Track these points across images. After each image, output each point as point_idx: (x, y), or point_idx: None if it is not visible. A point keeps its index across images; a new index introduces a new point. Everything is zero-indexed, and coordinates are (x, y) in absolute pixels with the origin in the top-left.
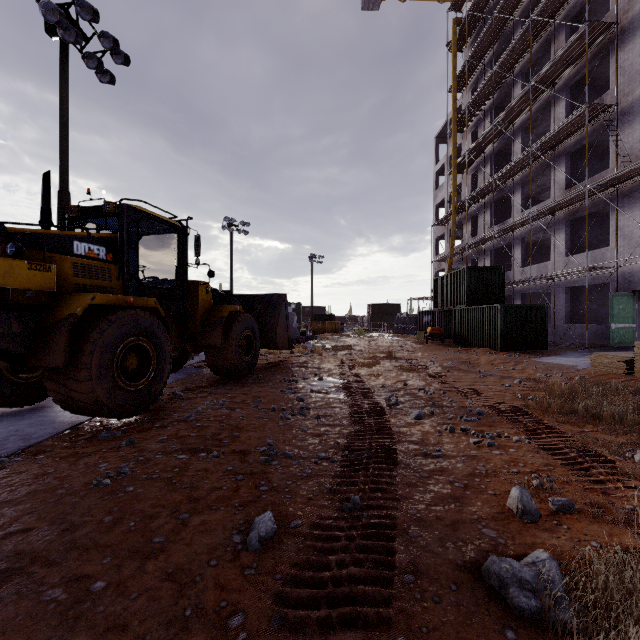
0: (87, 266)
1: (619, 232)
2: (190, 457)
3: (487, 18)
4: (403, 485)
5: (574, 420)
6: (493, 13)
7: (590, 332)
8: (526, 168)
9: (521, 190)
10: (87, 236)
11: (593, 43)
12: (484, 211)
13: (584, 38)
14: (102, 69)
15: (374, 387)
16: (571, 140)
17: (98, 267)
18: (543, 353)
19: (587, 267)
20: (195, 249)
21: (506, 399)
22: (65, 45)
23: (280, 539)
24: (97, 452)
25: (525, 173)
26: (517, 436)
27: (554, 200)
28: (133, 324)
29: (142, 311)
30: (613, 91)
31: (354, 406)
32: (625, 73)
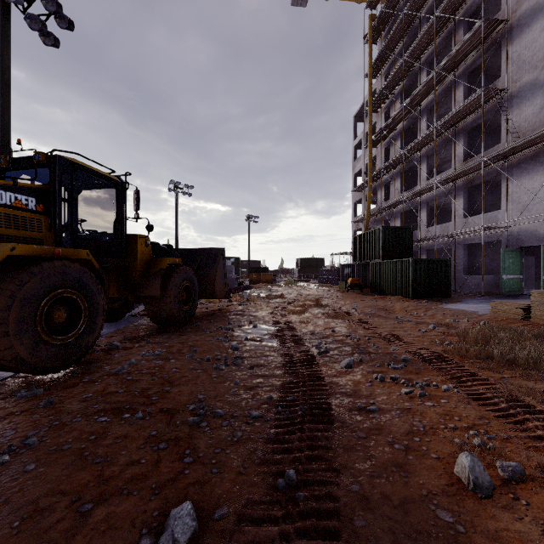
0: (12, 216)
1: (509, 197)
2: (112, 419)
3: (398, 15)
4: (341, 449)
5: (493, 366)
6: (403, 10)
7: (484, 282)
8: (431, 143)
9: (426, 162)
10: (13, 185)
11: (487, 37)
12: (395, 179)
13: (480, 32)
14: (45, 31)
15: (305, 334)
16: (468, 119)
17: (26, 217)
18: (447, 300)
19: (483, 227)
20: (134, 204)
21: (425, 344)
22: (6, 4)
23: (200, 540)
24: (8, 416)
25: (430, 147)
26: (445, 384)
27: (455, 170)
28: (60, 276)
29: (71, 263)
30: (504, 78)
31: (286, 355)
32: (514, 63)
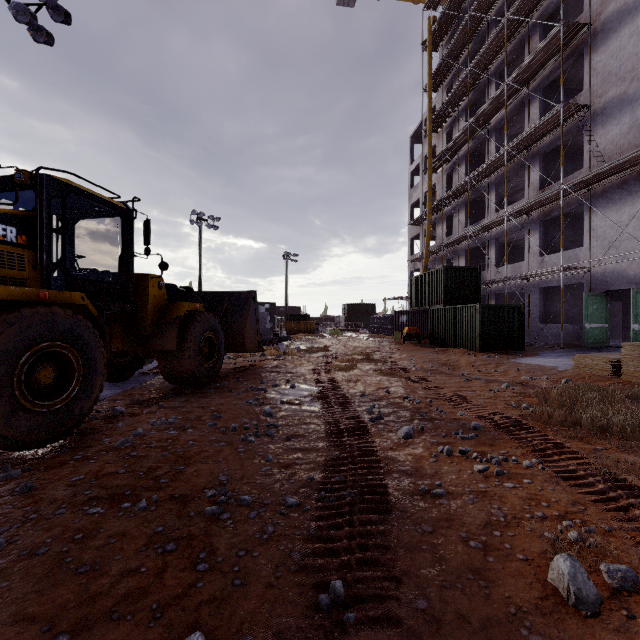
0: None
1: (592, 232)
2: (106, 511)
3: (462, 18)
4: (401, 549)
5: (582, 435)
6: (468, 12)
7: (564, 332)
8: (501, 168)
9: (495, 190)
10: None
11: (567, 44)
12: (459, 211)
13: (559, 38)
14: (35, 25)
15: (353, 396)
16: (545, 141)
17: (3, 252)
18: (521, 354)
19: (562, 267)
20: (144, 236)
21: (499, 408)
22: None
23: None
24: None
25: (499, 173)
26: (526, 459)
27: (529, 200)
28: (46, 325)
29: (61, 309)
30: (586, 92)
31: (331, 422)
32: (598, 74)
